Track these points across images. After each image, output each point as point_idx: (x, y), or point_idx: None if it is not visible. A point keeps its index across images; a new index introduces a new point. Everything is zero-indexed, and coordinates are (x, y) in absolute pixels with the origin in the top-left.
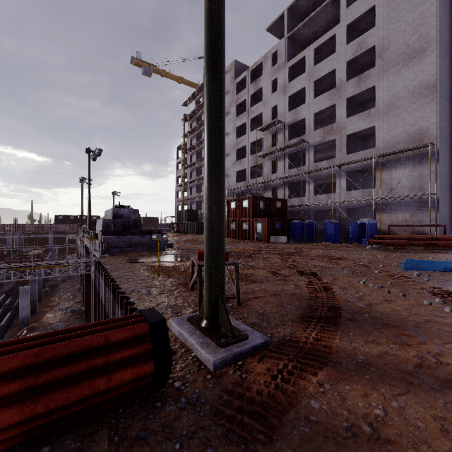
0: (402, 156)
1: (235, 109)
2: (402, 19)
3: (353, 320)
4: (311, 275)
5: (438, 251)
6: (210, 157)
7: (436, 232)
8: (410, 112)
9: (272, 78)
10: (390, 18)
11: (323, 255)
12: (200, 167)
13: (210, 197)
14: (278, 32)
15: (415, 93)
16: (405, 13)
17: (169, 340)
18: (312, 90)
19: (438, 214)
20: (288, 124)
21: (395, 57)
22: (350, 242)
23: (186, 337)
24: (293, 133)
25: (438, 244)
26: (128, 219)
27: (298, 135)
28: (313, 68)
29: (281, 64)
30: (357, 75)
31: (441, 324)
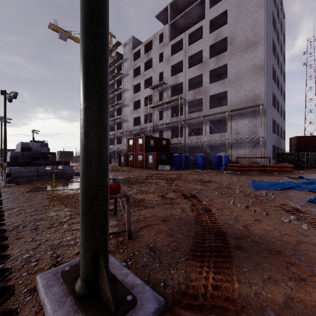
0: (244, 111)
1: (133, 72)
2: (244, 21)
3: (240, 247)
4: (192, 198)
5: (267, 174)
6: (86, 66)
7: (264, 161)
8: (249, 83)
9: (160, 51)
10: (237, 19)
11: (196, 179)
12: None
13: (86, 118)
14: (164, 20)
15: (252, 71)
16: (246, 17)
17: (27, 315)
18: (187, 63)
19: (265, 150)
20: (170, 86)
21: (239, 46)
22: (212, 169)
23: (48, 313)
24: (174, 92)
25: (266, 170)
26: (37, 152)
27: (177, 94)
28: (188, 48)
29: (166, 42)
30: (216, 56)
31: (311, 245)
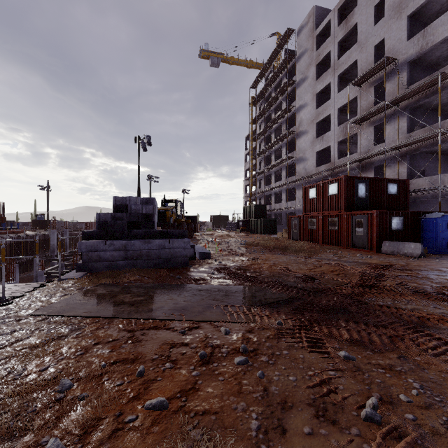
0: None
1: (315, 69)
2: None
3: None
4: None
5: None
6: None
7: None
8: None
9: (376, 0)
10: None
11: None
12: (271, 155)
13: None
14: None
15: None
16: None
17: None
18: None
19: None
20: (407, 61)
21: None
22: None
23: None
24: (415, 76)
25: None
26: (136, 214)
27: (424, 77)
28: None
29: None
30: None
31: None
